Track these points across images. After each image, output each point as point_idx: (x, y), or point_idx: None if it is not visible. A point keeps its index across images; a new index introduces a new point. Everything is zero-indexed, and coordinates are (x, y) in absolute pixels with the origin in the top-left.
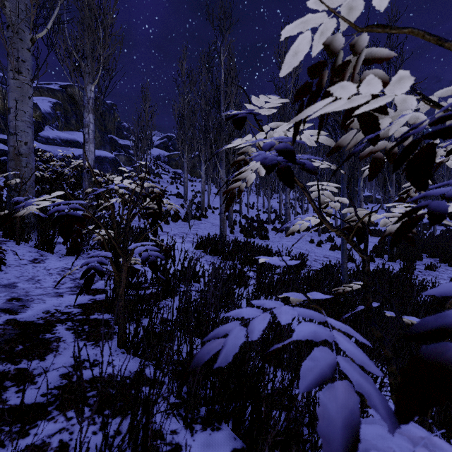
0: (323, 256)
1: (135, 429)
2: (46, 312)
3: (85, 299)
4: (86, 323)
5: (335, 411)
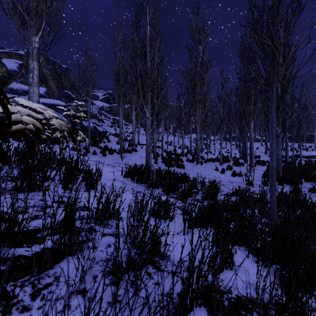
0: (227, 181)
1: None
2: None
3: None
4: None
5: None
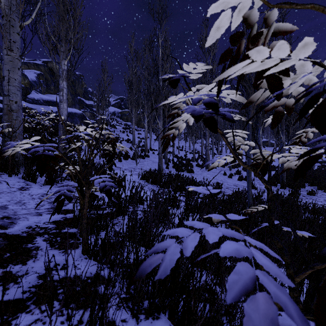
0: (233, 184)
1: (93, 321)
2: (28, 227)
3: (59, 217)
4: (58, 236)
5: (258, 321)
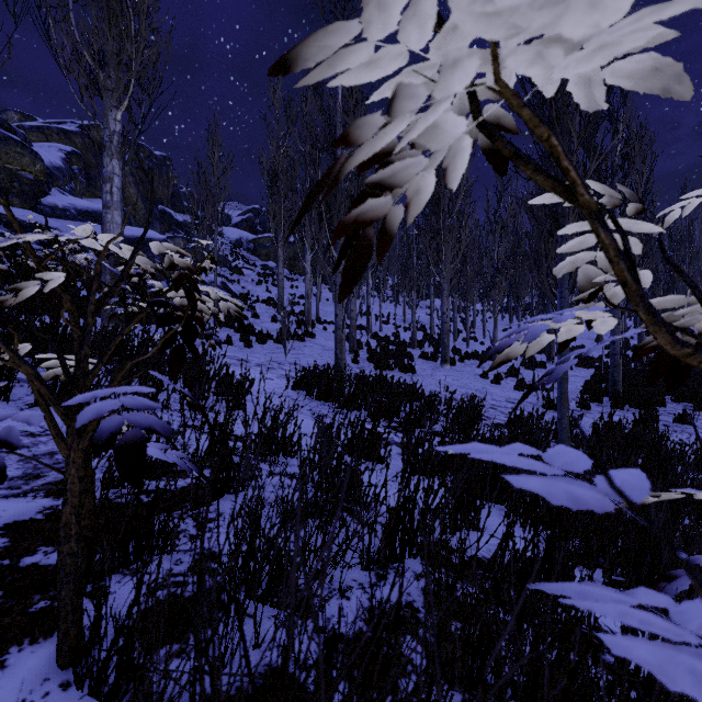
0: (505, 399)
1: None
2: None
3: (32, 509)
4: (0, 584)
5: None
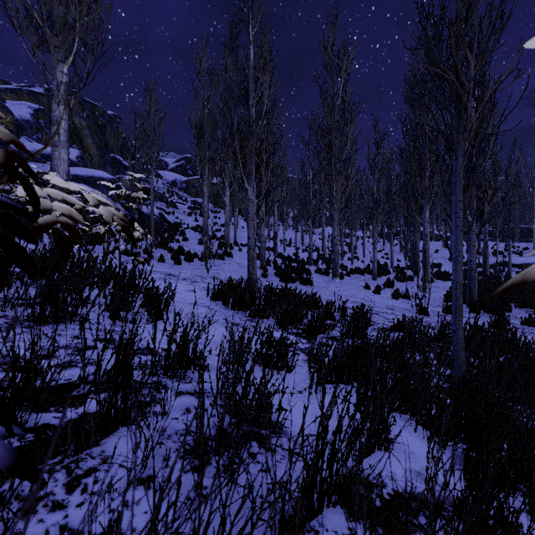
0: (385, 306)
1: None
2: None
3: None
4: None
5: None
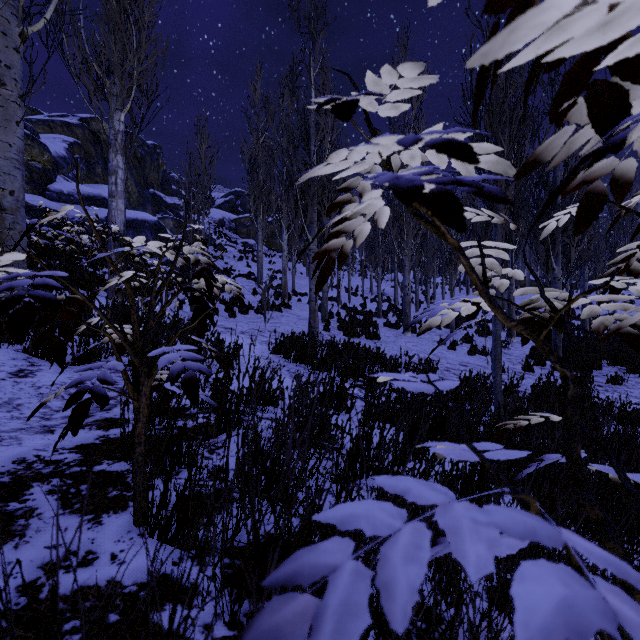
0: (458, 363)
1: None
2: (18, 461)
3: (91, 437)
4: (85, 480)
5: None
